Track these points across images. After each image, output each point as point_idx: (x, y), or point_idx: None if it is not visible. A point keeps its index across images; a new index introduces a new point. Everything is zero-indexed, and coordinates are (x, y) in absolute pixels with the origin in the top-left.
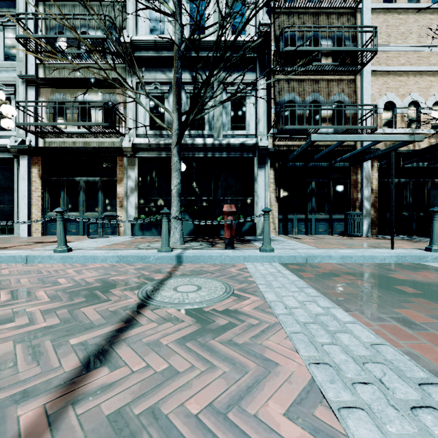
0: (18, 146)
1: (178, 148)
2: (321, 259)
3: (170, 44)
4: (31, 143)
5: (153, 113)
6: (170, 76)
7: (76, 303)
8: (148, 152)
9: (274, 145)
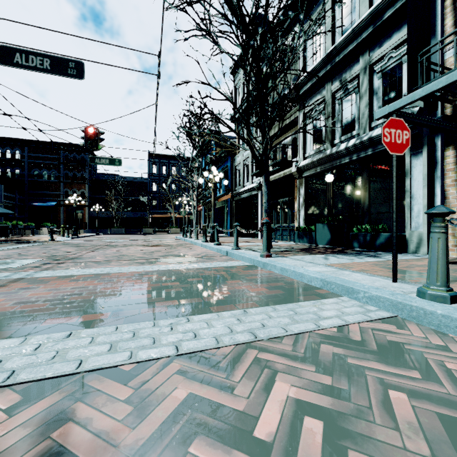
0: (256, 186)
1: (265, 176)
2: (271, 268)
3: (318, 66)
4: None
5: (315, 134)
6: (323, 94)
7: (161, 256)
8: (309, 171)
9: (456, 107)
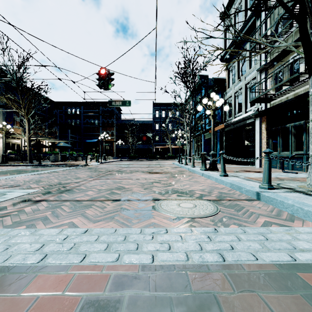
0: (254, 113)
1: None
2: None
3: None
4: (263, 108)
5: None
6: None
7: (160, 192)
8: None
9: None
